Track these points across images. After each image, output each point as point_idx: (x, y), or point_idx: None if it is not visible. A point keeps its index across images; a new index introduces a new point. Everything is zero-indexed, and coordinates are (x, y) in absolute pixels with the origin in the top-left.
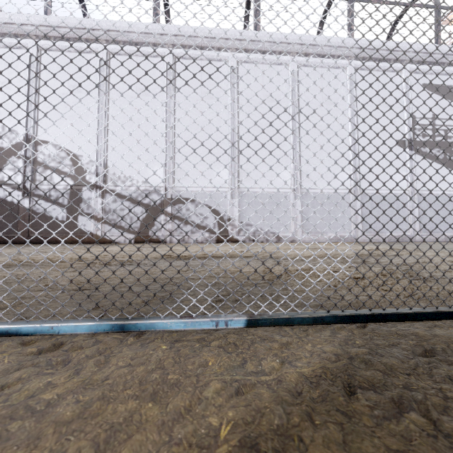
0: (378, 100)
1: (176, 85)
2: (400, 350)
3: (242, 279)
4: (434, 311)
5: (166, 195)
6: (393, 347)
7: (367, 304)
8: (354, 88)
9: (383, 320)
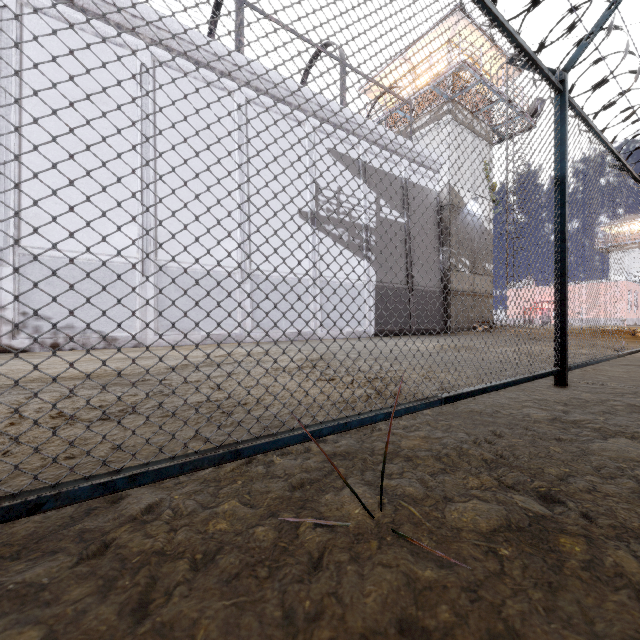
0: (276, 153)
1: None
2: None
3: None
4: None
5: None
6: None
7: None
8: (245, 127)
9: None
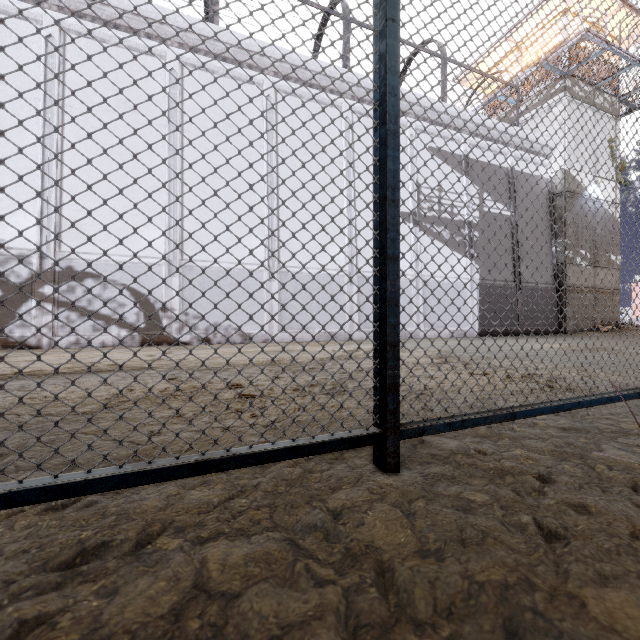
0: None
1: (66, 77)
2: (19, 563)
3: (28, 415)
4: (132, 470)
5: (43, 264)
6: (15, 559)
7: (168, 449)
8: (351, 137)
9: (5, 506)
